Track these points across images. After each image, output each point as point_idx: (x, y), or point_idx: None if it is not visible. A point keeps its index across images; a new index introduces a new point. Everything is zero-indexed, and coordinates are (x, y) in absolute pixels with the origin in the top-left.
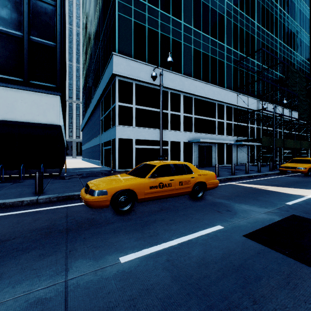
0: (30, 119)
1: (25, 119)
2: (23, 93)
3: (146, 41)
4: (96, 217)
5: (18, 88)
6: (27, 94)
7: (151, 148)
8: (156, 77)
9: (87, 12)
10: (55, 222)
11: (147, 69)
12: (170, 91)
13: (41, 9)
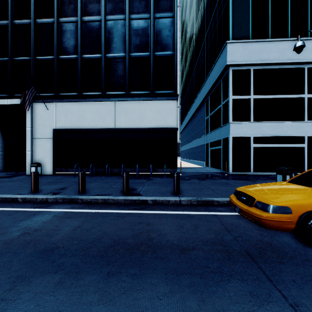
0: (155, 124)
1: (151, 125)
2: (150, 103)
3: (268, 12)
4: (273, 242)
5: (147, 100)
6: (153, 103)
7: (276, 147)
8: (302, 47)
9: (187, 18)
10: (220, 236)
11: (271, 46)
12: (308, 66)
13: (162, 26)
